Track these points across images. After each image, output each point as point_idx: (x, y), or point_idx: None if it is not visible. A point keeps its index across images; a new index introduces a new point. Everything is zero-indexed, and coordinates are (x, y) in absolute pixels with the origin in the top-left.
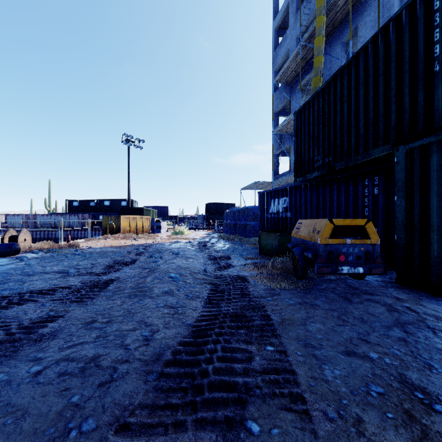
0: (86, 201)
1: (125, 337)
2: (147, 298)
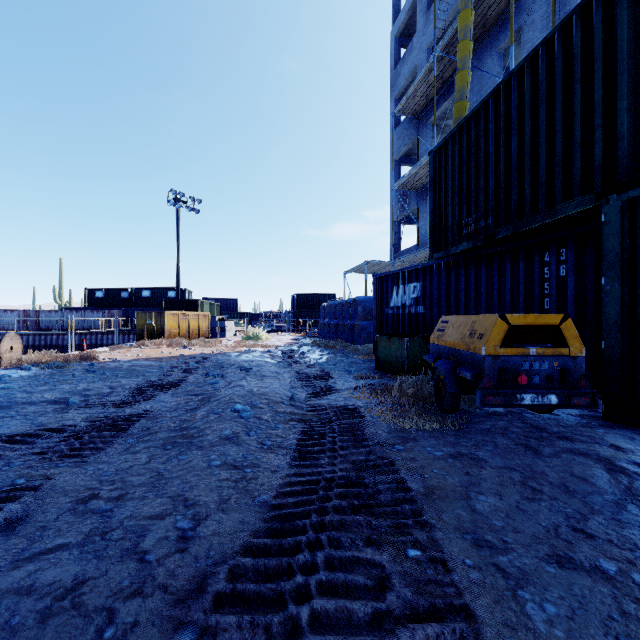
0: (115, 290)
1: (143, 532)
2: (193, 448)
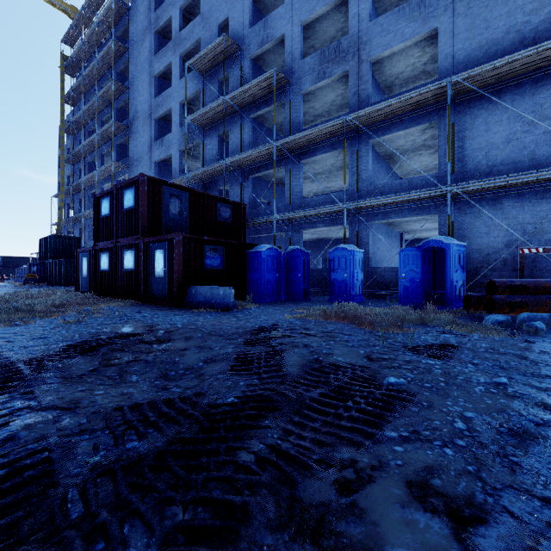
0: None
1: None
2: None
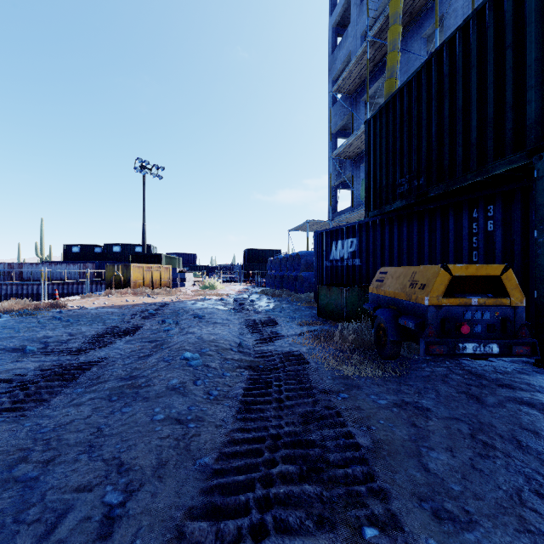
0: (90, 246)
1: (64, 511)
2: (139, 399)
